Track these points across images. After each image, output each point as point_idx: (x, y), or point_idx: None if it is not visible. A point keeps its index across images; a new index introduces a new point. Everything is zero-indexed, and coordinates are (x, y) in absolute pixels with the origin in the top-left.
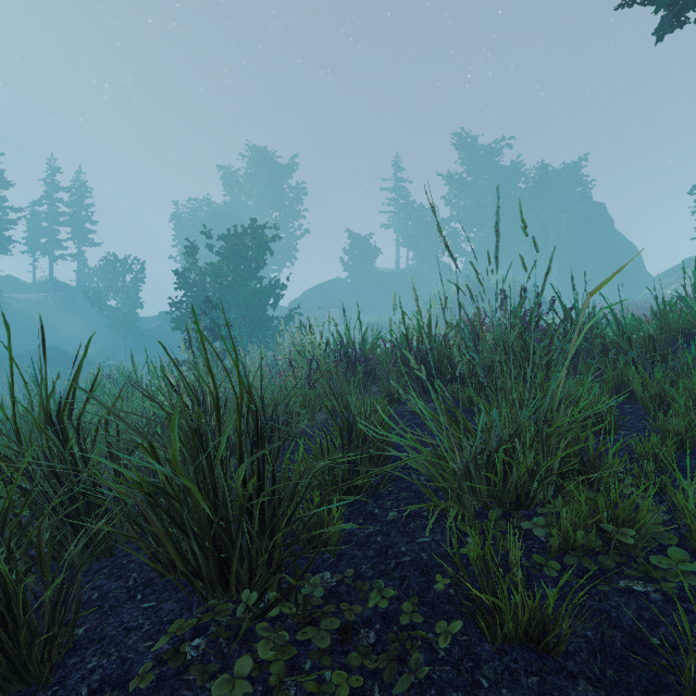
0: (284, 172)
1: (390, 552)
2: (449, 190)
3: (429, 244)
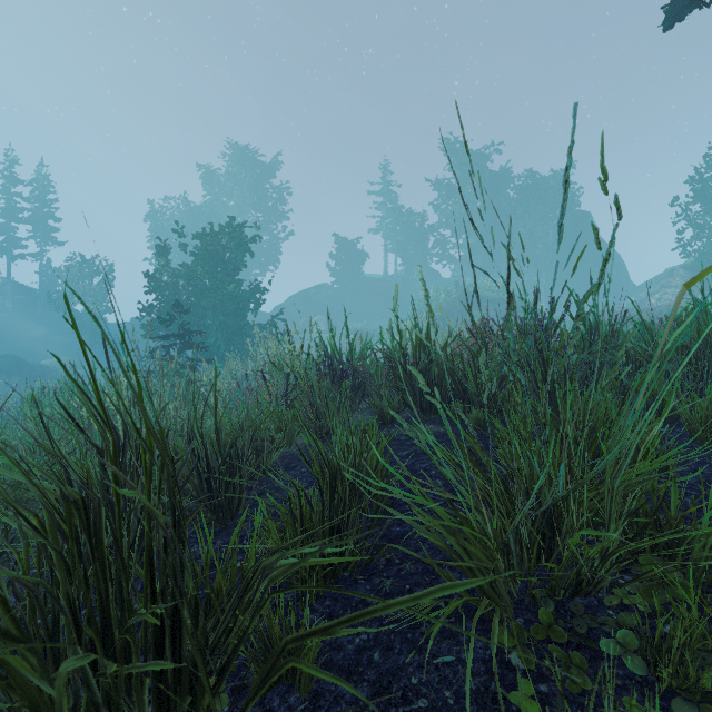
0: (267, 171)
1: (395, 688)
2: (438, 195)
3: (417, 249)
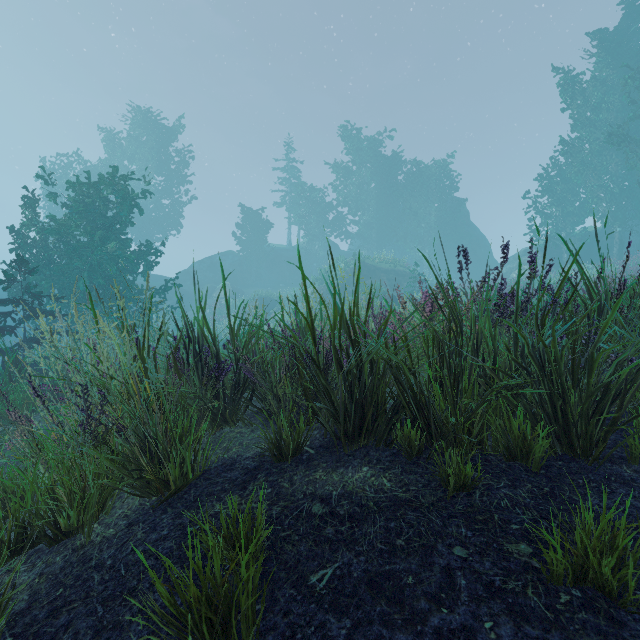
0: (171, 137)
1: None
2: (337, 174)
3: (318, 223)
